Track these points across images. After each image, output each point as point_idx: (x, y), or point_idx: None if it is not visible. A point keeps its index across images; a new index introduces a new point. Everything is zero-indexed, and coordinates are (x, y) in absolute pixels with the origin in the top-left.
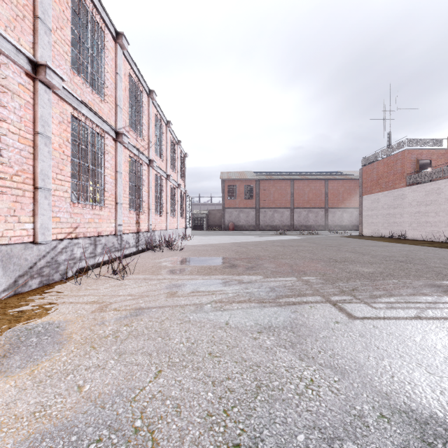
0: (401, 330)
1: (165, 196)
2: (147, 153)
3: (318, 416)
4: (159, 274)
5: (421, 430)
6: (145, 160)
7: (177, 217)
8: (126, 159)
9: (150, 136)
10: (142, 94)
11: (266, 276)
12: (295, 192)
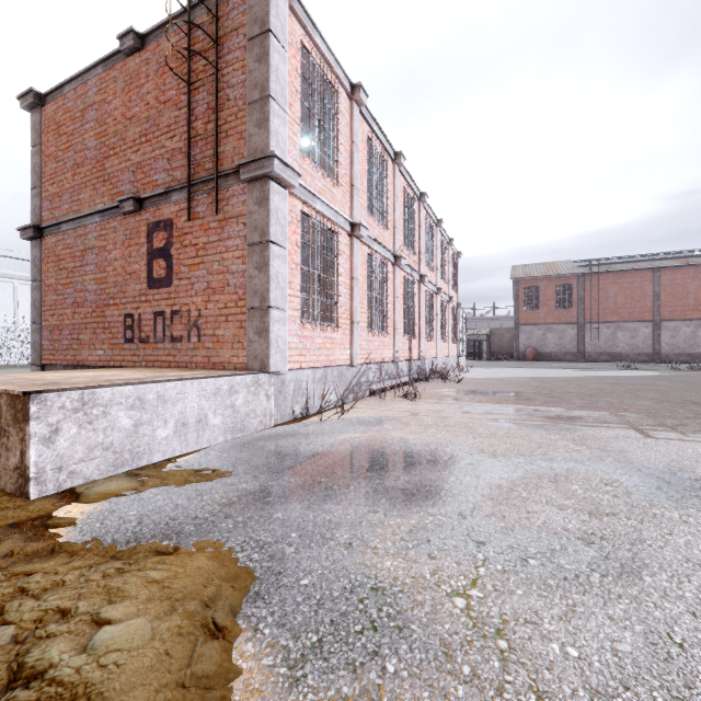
0: (695, 446)
1: (435, 315)
2: (417, 268)
3: (574, 456)
4: (446, 400)
5: (639, 466)
6: (417, 277)
7: (448, 341)
8: (401, 281)
9: (420, 247)
10: (414, 202)
11: (569, 408)
12: (664, 292)
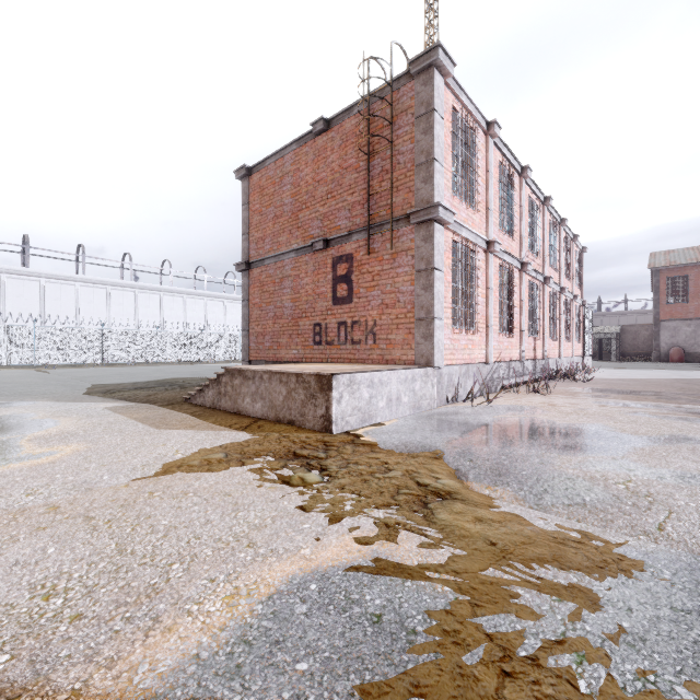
0: None
1: (558, 315)
2: (541, 270)
3: None
4: (578, 396)
5: None
6: (541, 279)
7: (572, 341)
8: (526, 285)
9: (544, 250)
10: (538, 208)
11: None
12: None
